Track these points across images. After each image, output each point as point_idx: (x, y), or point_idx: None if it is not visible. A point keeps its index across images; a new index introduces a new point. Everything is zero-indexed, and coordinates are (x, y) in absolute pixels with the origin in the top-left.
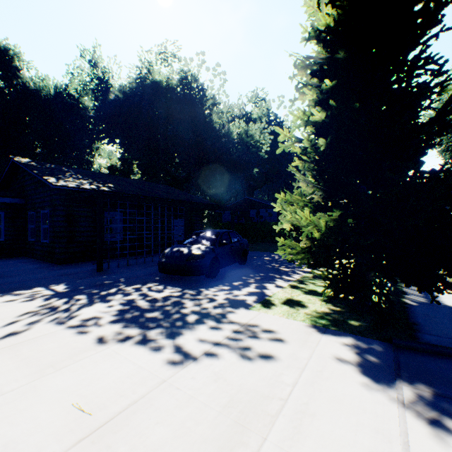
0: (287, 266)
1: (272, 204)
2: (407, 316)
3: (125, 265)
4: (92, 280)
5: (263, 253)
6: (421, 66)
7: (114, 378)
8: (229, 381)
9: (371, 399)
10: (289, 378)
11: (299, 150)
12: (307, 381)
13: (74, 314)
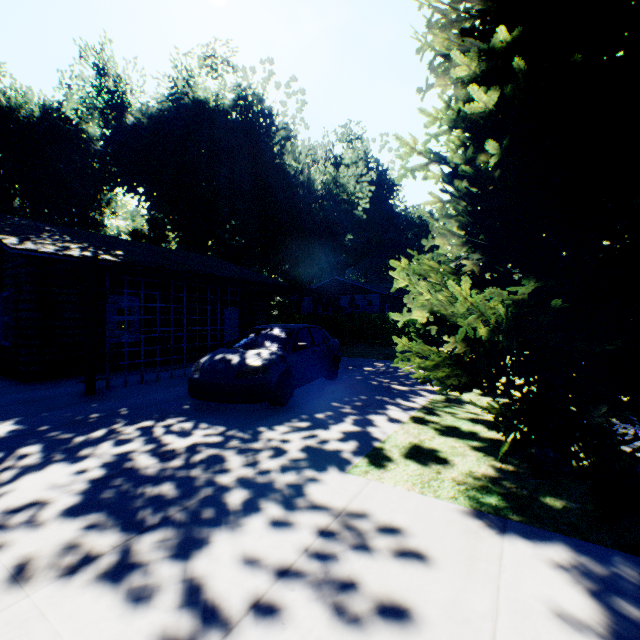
0: (403, 382)
1: (392, 273)
2: None
3: (138, 383)
4: (70, 413)
5: (362, 360)
6: None
7: None
8: None
9: None
10: None
11: (436, 177)
12: None
13: None
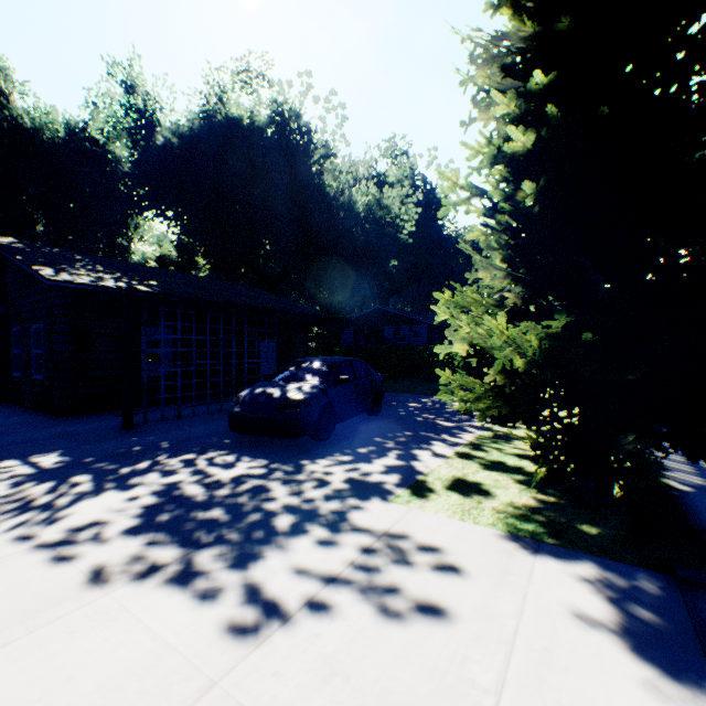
0: (450, 418)
1: (434, 307)
2: (684, 514)
3: (174, 418)
4: (111, 446)
5: (407, 396)
6: None
7: (101, 677)
8: (357, 683)
9: None
10: (486, 672)
11: (479, 210)
12: (525, 677)
13: (59, 515)
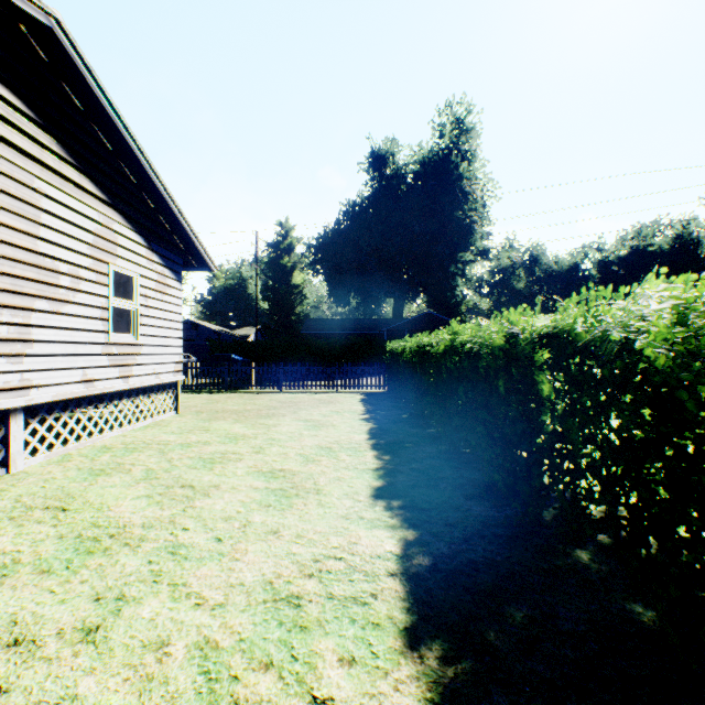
0: None
1: None
2: None
3: None
4: None
5: None
6: None
7: None
8: None
9: None
10: None
11: None
12: None
13: None
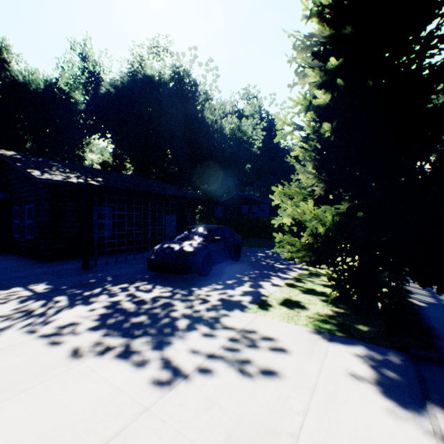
0: (282, 263)
1: (271, 196)
2: (419, 319)
3: (114, 262)
4: (77, 279)
5: (257, 249)
6: (436, 43)
7: (84, 406)
8: (226, 409)
9: (402, 433)
10: (298, 404)
11: (298, 138)
12: (320, 406)
13: (50, 319)
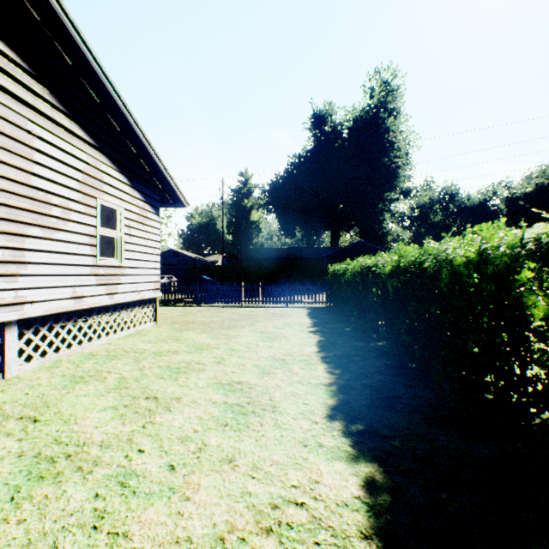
0: None
1: None
2: None
3: None
4: None
5: None
6: None
7: None
8: None
9: None
10: None
11: None
12: None
13: None
